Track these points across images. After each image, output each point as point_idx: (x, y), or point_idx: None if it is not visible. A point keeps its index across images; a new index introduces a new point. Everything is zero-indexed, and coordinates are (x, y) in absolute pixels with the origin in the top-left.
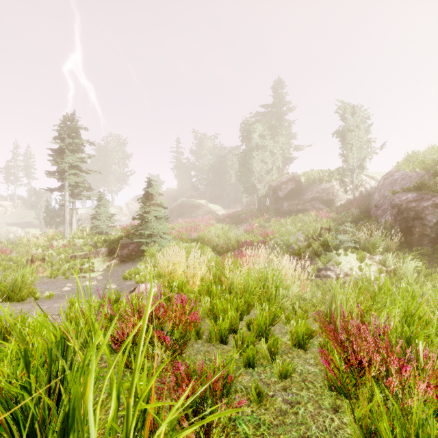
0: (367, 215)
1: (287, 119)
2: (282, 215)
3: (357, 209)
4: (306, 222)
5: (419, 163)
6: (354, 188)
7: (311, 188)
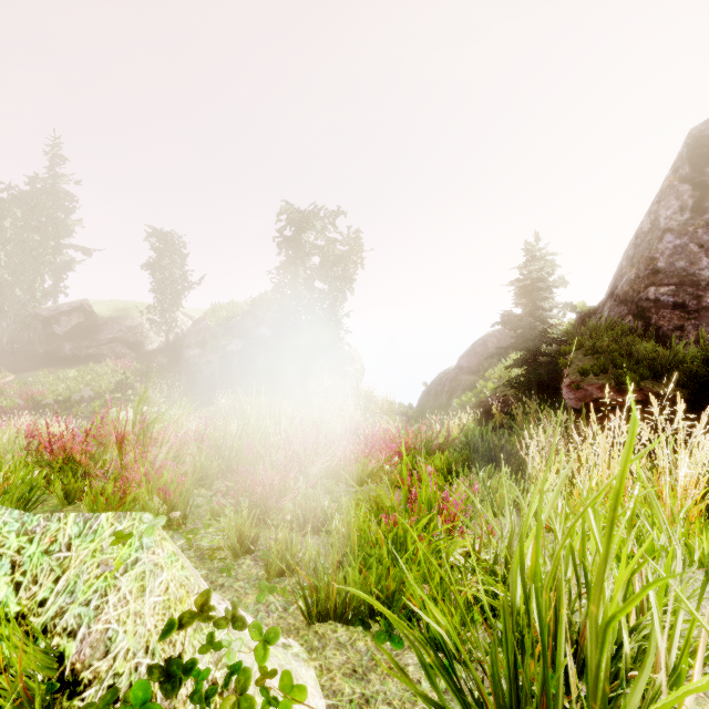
0: (175, 365)
1: (74, 206)
2: (63, 363)
3: (168, 356)
4: (99, 374)
5: (214, 318)
6: (168, 330)
7: (111, 324)
